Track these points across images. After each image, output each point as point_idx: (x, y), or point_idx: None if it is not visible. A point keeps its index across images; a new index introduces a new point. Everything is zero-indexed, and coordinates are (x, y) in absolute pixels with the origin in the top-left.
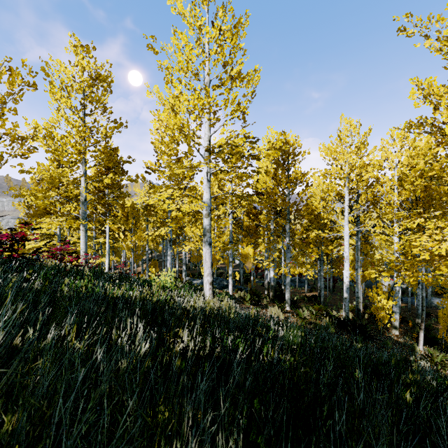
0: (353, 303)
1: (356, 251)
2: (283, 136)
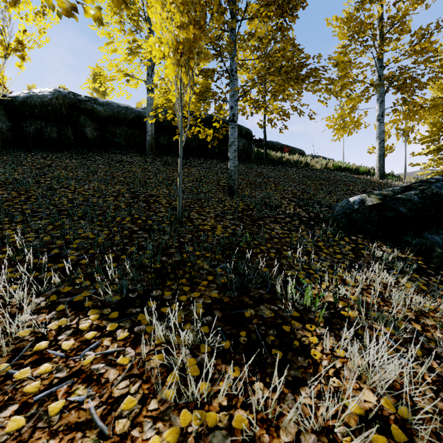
0: None
1: None
2: None
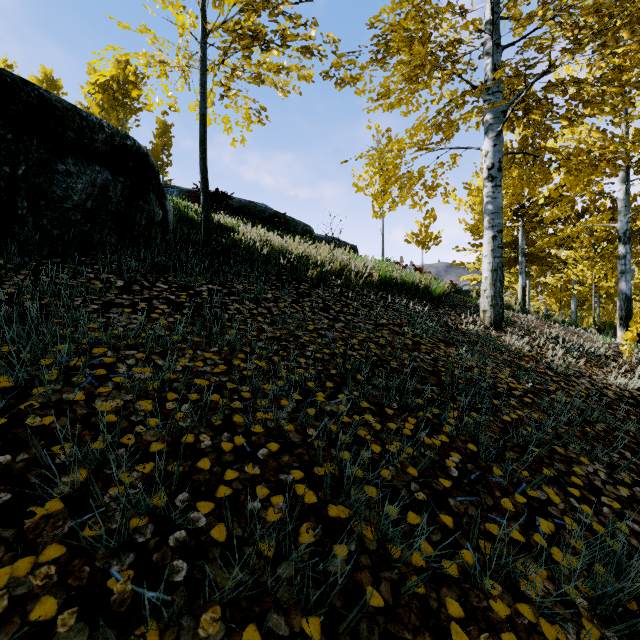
0: None
1: None
2: None
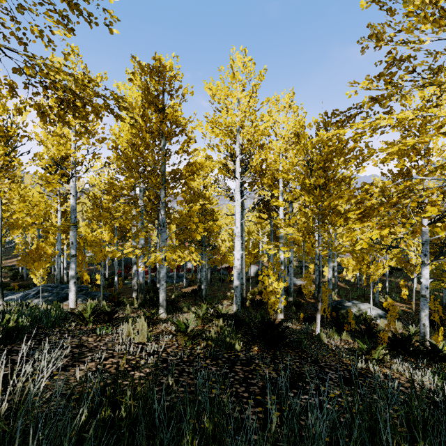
0: (231, 291)
1: (241, 232)
2: (156, 55)
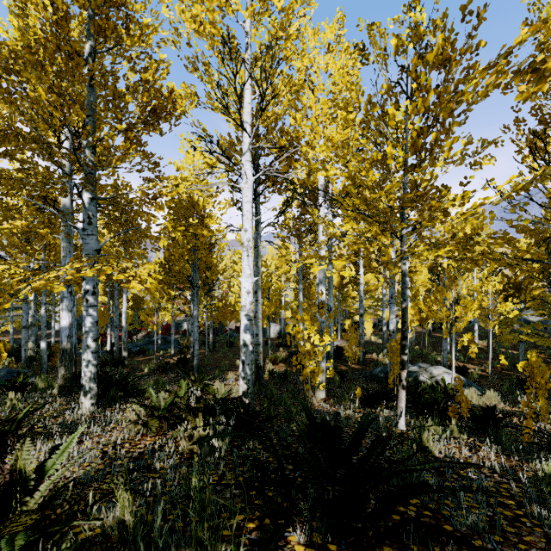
0: None
1: (255, 259)
2: None
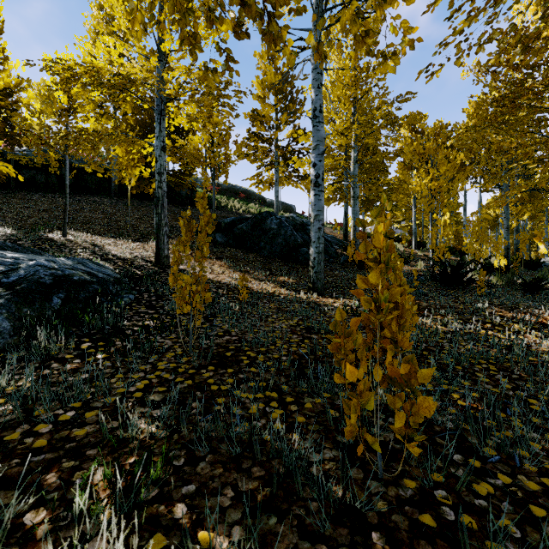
0: None
1: None
2: None
